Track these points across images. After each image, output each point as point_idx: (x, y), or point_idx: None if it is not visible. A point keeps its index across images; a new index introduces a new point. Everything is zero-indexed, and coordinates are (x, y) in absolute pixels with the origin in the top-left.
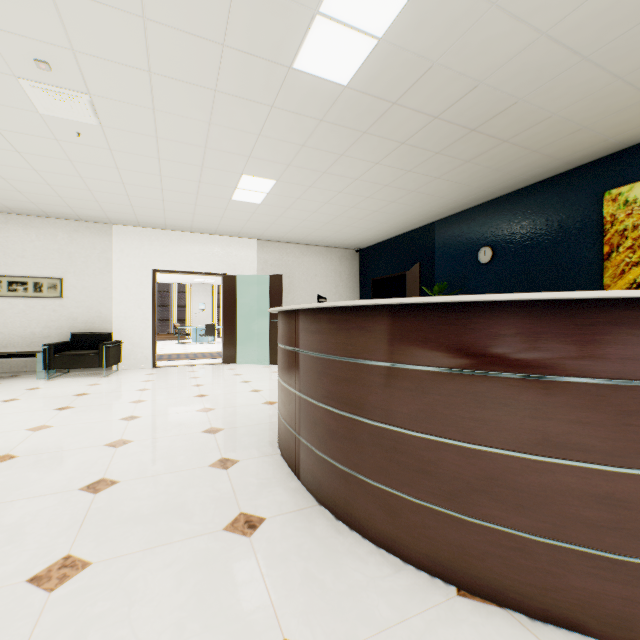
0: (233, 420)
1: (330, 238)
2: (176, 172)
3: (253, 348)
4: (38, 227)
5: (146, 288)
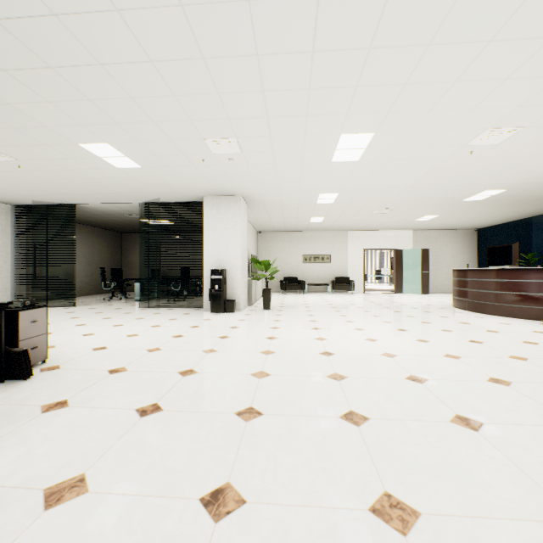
0: (432, 304)
1: (458, 226)
2: (398, 217)
3: (410, 286)
4: (322, 235)
5: (360, 257)
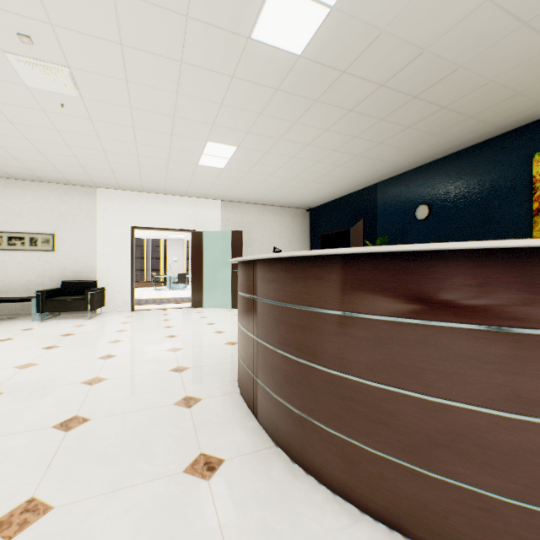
0: (198, 359)
1: (284, 199)
2: (149, 140)
3: (218, 294)
4: (33, 190)
5: (126, 242)
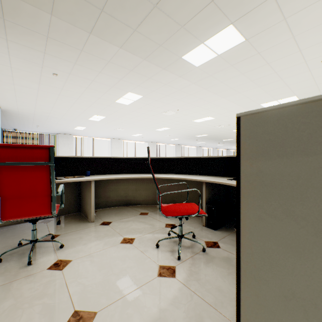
0: None
1: None
2: None
3: None
4: None
5: None
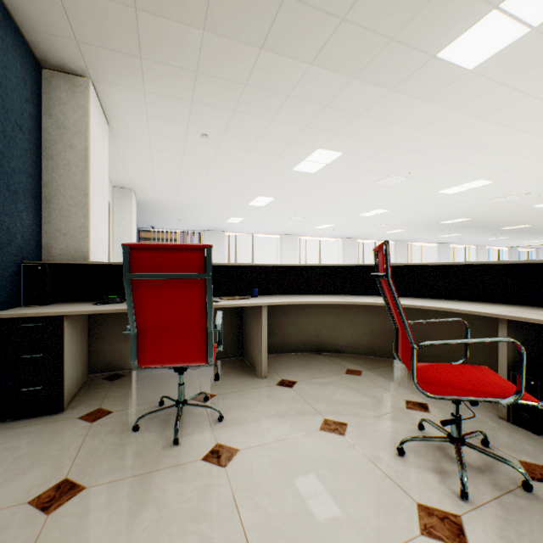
0: None
1: None
2: None
3: None
4: None
5: None
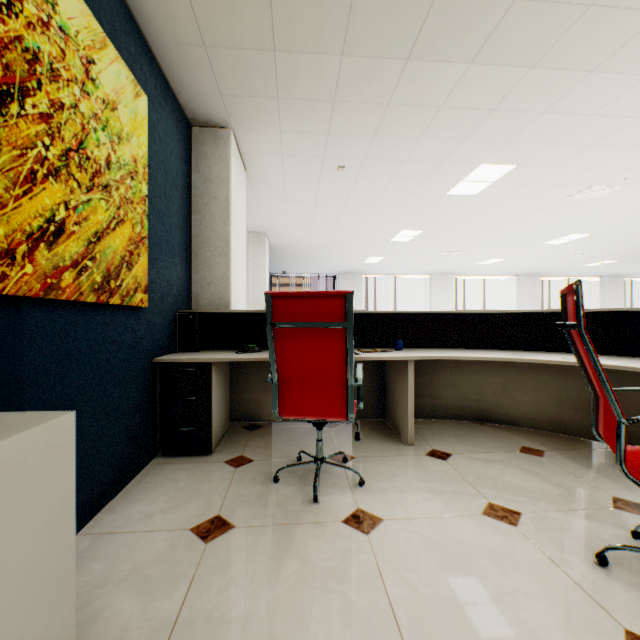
0: None
1: None
2: None
3: None
4: None
5: None
